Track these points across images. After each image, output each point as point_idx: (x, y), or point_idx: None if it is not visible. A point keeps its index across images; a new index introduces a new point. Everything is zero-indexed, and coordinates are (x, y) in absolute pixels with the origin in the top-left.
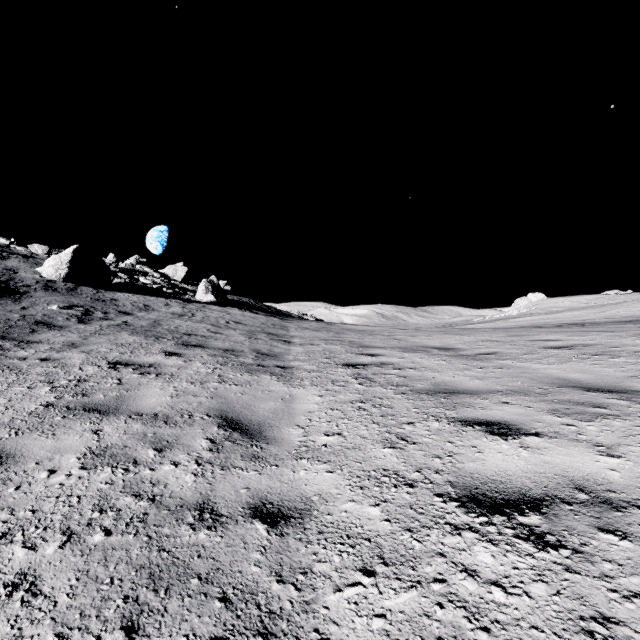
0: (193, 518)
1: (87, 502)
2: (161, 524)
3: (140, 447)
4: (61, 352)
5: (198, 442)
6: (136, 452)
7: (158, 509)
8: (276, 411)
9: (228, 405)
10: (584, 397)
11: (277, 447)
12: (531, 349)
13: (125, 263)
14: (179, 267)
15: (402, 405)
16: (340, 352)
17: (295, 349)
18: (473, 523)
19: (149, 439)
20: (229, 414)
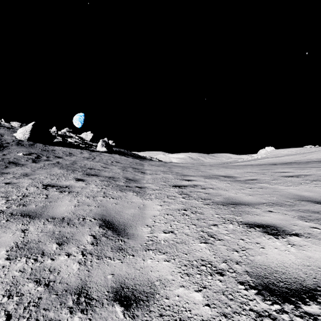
0: (72, 302)
1: (2, 288)
2: (49, 308)
3: (48, 242)
4: (18, 179)
5: (85, 238)
6: (45, 246)
7: (49, 294)
8: (135, 215)
9: (107, 211)
10: (317, 208)
11: (134, 241)
12: (275, 177)
13: (61, 131)
14: (88, 133)
15: (209, 212)
16: (171, 178)
17: (147, 176)
18: (270, 310)
19: (55, 236)
20: (107, 217)
